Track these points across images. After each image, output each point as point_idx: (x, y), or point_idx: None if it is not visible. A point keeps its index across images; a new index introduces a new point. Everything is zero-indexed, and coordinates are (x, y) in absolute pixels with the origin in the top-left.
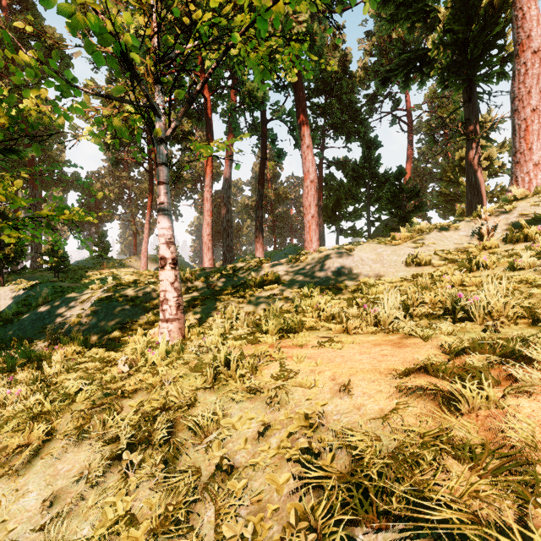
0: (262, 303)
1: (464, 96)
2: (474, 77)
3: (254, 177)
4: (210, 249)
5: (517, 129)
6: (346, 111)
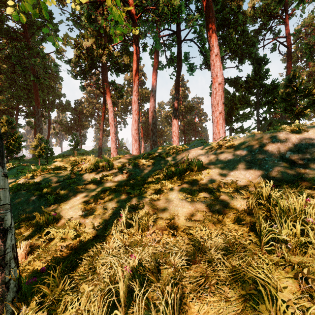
0: (184, 202)
1: None
2: None
3: (171, 98)
4: (136, 141)
5: None
6: (239, 39)
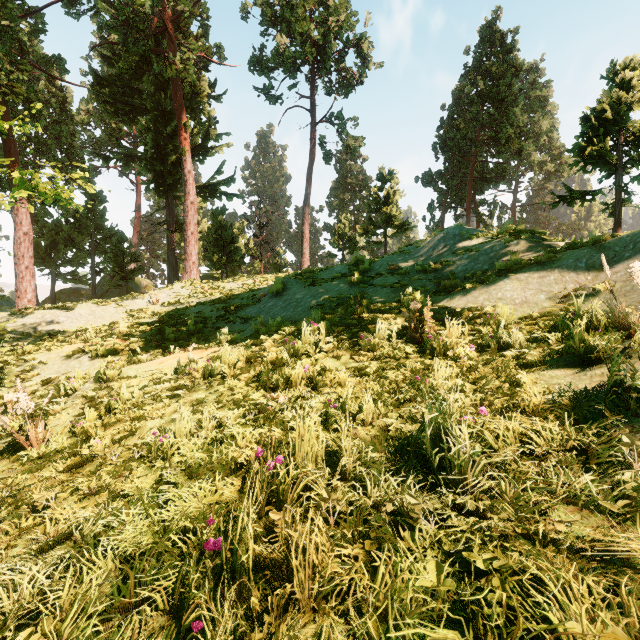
0: None
1: (166, 201)
2: (170, 194)
3: None
4: None
5: (186, 241)
6: (66, 152)
